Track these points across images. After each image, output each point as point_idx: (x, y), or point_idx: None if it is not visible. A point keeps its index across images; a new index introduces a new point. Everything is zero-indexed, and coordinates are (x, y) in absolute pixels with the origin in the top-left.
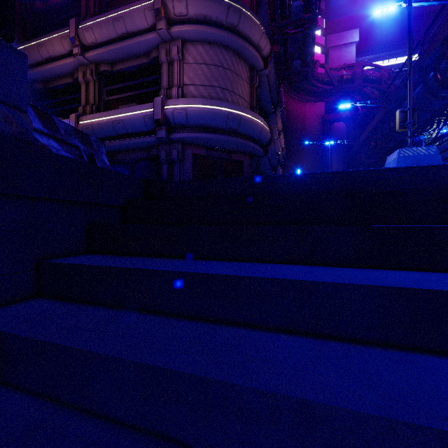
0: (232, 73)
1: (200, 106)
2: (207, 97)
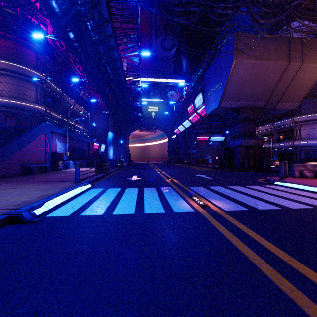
0: (24, 88)
1: (5, 100)
2: (11, 96)
